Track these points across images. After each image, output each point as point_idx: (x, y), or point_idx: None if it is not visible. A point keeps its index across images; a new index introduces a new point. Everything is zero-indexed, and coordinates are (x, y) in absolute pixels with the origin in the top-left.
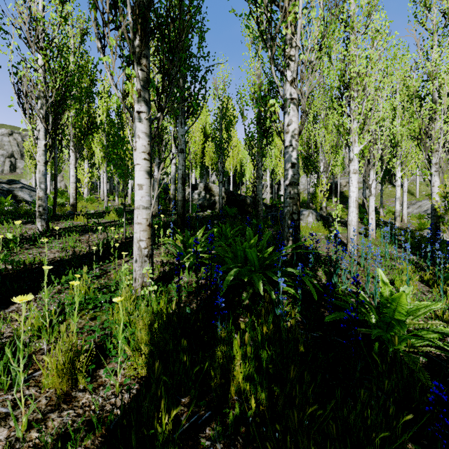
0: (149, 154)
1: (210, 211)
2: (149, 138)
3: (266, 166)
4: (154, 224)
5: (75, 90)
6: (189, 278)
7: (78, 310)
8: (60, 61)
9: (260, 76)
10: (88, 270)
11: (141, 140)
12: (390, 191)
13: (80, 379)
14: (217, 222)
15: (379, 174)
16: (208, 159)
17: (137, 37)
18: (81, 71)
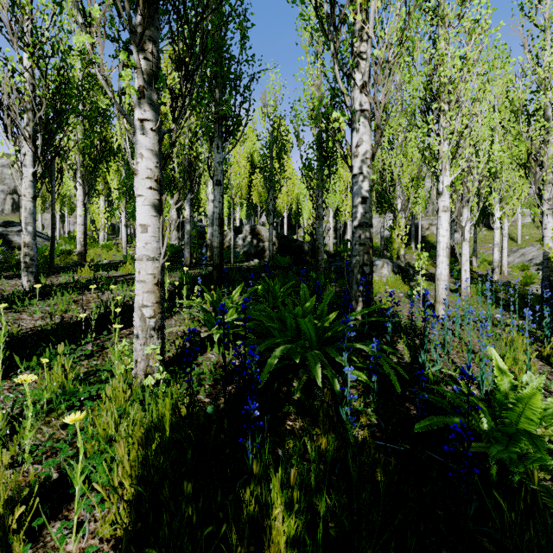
0: (158, 181)
1: (258, 261)
2: (158, 158)
3: (329, 204)
4: (182, 279)
5: (83, 106)
6: (219, 357)
7: (45, 411)
8: (56, 63)
9: (321, 87)
10: (74, 346)
11: (145, 161)
12: (484, 235)
13: (15, 545)
14: (266, 274)
15: (475, 213)
16: (255, 195)
17: (139, 12)
18: (90, 81)
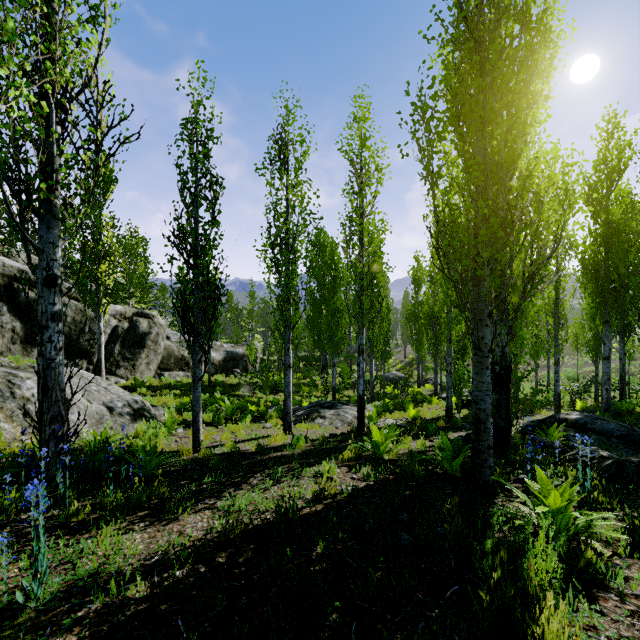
0: None
1: None
2: None
3: None
4: None
5: None
6: None
7: None
8: None
9: None
10: None
11: None
12: None
13: None
14: None
15: None
16: None
17: None
18: None
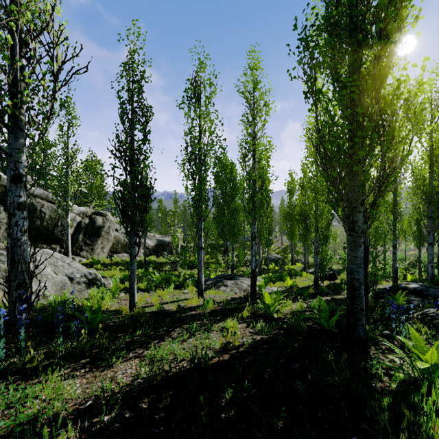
0: None
1: None
2: None
3: None
4: None
5: None
6: None
7: None
8: None
9: None
10: None
11: None
12: None
13: None
14: None
15: None
16: None
17: None
18: None
